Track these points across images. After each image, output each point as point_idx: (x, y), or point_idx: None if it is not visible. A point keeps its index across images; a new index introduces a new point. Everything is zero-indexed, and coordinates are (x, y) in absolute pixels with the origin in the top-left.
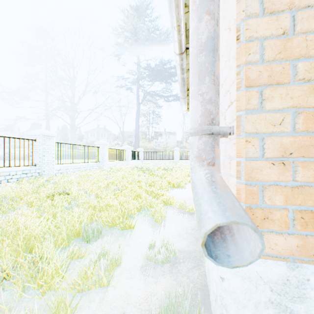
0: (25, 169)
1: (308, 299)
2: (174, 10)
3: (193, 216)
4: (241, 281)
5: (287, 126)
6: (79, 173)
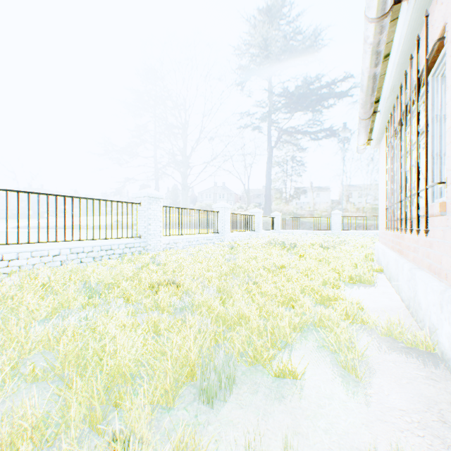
0: (128, 241)
1: None
2: None
3: (433, 366)
4: None
5: None
6: (192, 249)
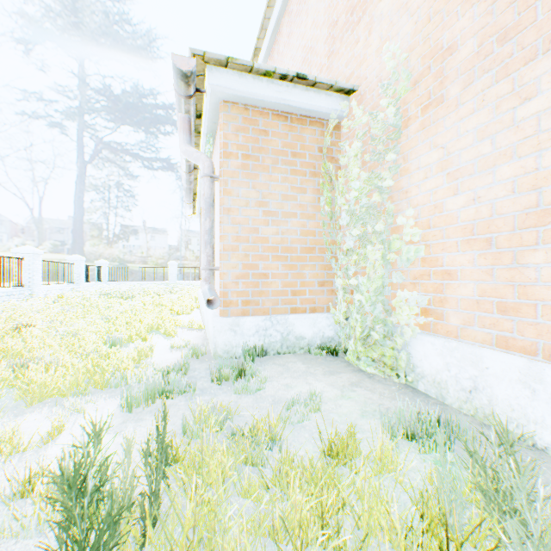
0: None
1: (240, 325)
2: None
3: (202, 330)
4: (220, 324)
5: (238, 268)
6: None
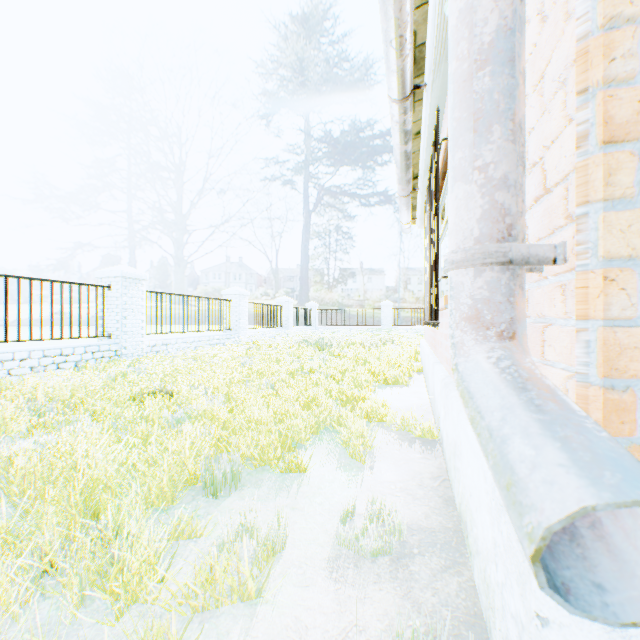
0: (90, 343)
1: None
2: (393, 1)
3: (432, 449)
4: (600, 635)
5: None
6: (192, 352)
